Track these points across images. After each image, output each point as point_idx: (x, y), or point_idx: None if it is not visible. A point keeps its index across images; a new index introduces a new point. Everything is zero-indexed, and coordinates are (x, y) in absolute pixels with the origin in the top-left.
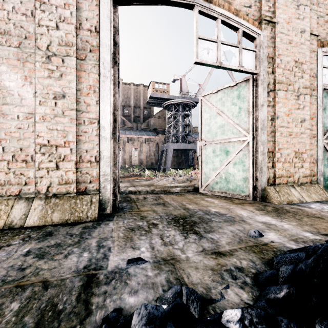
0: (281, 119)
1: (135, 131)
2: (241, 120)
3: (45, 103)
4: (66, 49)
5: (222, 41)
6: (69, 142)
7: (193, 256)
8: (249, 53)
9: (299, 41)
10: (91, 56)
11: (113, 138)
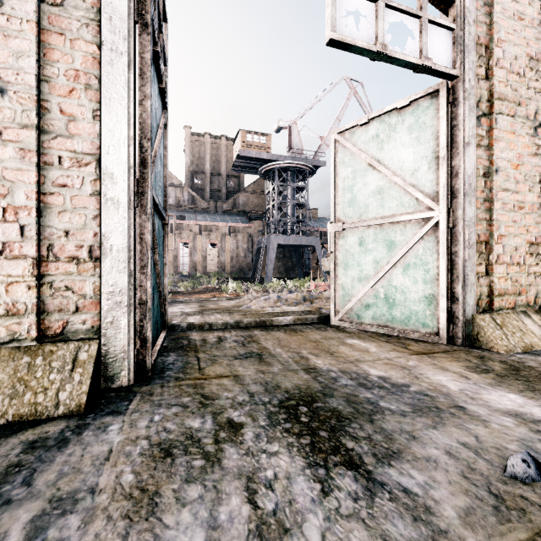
0: (504, 175)
1: (212, 216)
2: (420, 177)
3: None
4: None
5: (386, 0)
6: (17, 208)
7: None
8: (441, 32)
9: (537, 17)
10: None
11: (137, 203)
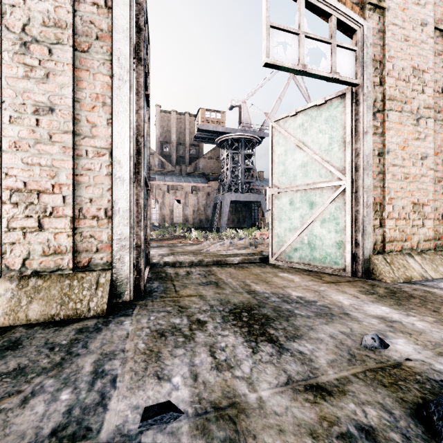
0: (393, 154)
1: (177, 177)
2: (332, 156)
3: (19, 121)
4: (56, 33)
5: (306, 33)
6: (61, 185)
7: (271, 397)
8: (347, 53)
9: (419, 38)
10: (98, 47)
11: (135, 179)
